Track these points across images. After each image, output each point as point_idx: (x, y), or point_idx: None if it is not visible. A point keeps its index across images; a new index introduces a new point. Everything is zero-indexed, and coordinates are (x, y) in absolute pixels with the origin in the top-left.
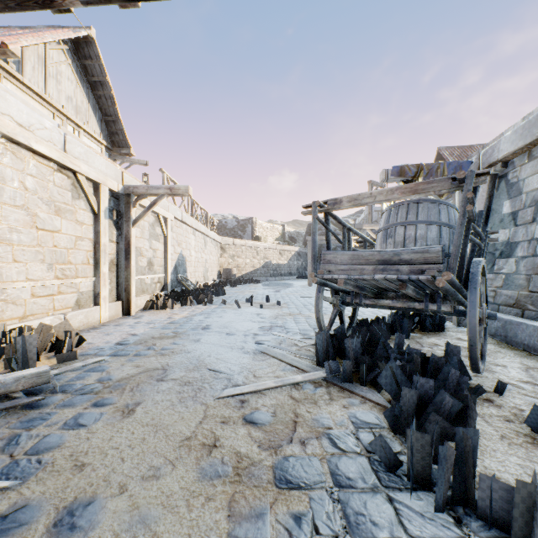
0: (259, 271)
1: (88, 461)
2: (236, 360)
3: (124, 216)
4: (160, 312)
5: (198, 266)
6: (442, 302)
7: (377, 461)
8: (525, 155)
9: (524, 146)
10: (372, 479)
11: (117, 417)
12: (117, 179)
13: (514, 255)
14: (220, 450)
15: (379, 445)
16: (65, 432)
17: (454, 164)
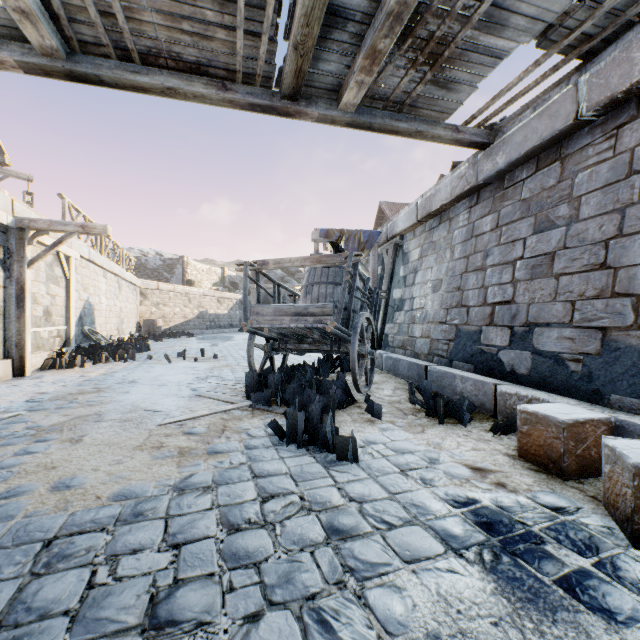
0: (192, 323)
1: (57, 465)
2: (172, 402)
3: (16, 254)
4: (66, 371)
5: (111, 317)
6: (343, 344)
7: (275, 438)
8: (412, 233)
9: (410, 227)
10: (269, 444)
11: (67, 444)
12: (6, 209)
13: (404, 309)
14: (167, 447)
15: (274, 425)
16: (21, 457)
17: (368, 232)
